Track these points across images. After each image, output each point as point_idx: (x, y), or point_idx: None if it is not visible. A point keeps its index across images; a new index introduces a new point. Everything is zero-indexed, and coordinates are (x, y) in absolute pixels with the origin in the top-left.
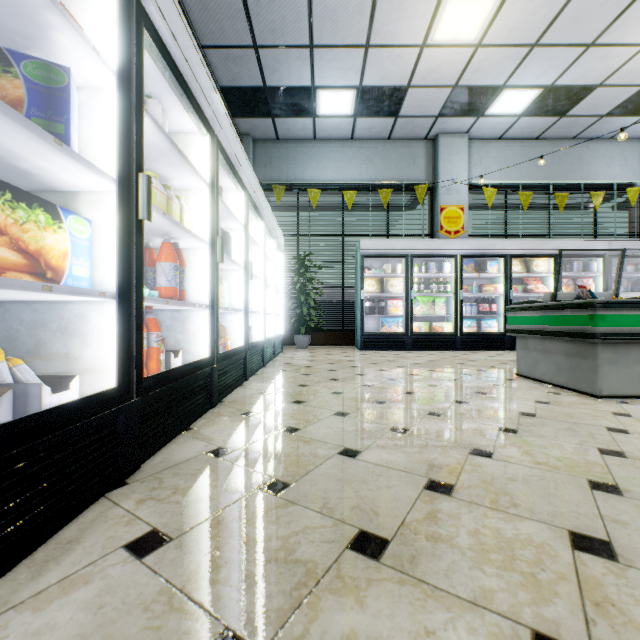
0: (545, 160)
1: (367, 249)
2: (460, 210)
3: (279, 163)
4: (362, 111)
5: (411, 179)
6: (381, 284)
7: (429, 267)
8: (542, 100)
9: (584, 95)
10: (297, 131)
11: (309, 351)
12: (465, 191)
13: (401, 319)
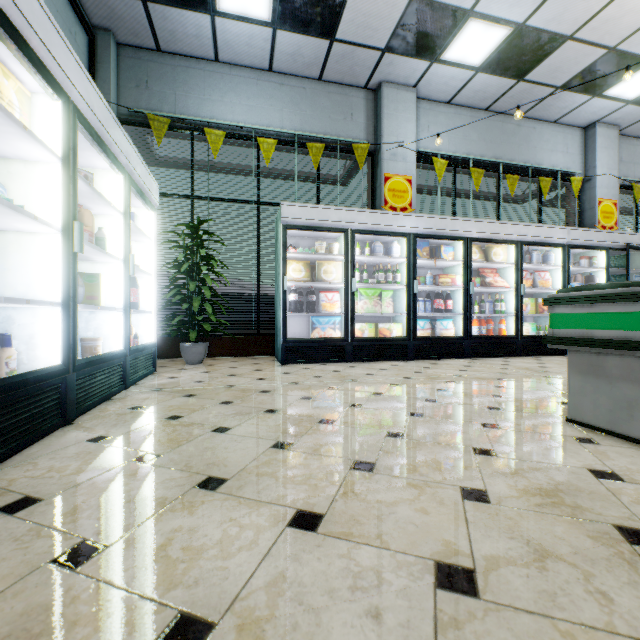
0: (494, 136)
1: (292, 217)
2: (407, 182)
3: (161, 86)
4: (285, 17)
5: (348, 137)
6: (311, 270)
7: (375, 249)
8: (507, 48)
9: (550, 50)
10: (188, 38)
11: (202, 369)
12: (413, 159)
13: (338, 319)
